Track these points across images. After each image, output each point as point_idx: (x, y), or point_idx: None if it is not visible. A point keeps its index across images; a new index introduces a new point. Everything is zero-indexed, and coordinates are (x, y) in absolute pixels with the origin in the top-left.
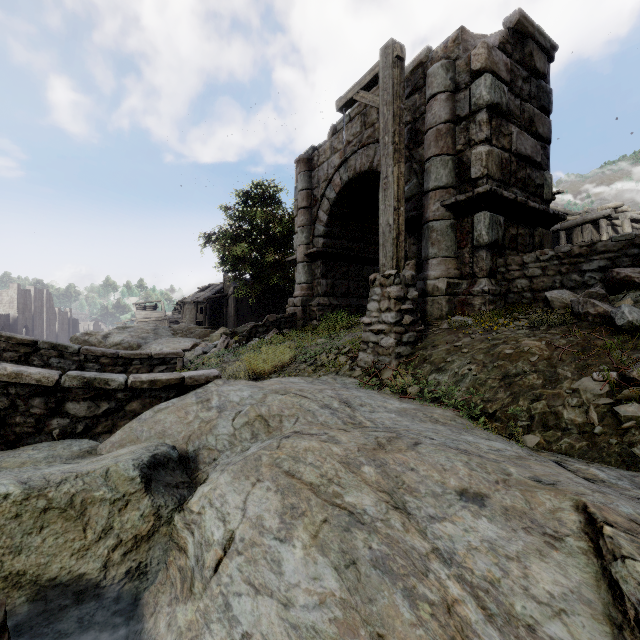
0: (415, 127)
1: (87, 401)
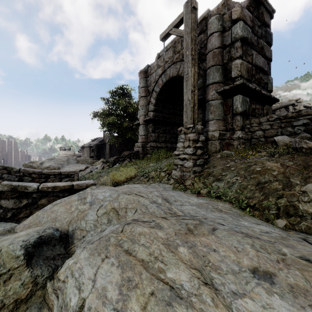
0: (201, 52)
1: (13, 199)
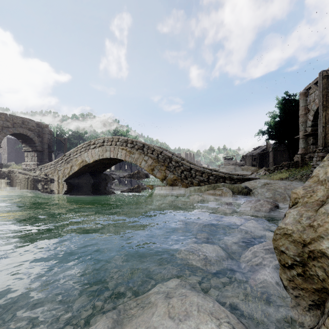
0: None
1: (229, 180)
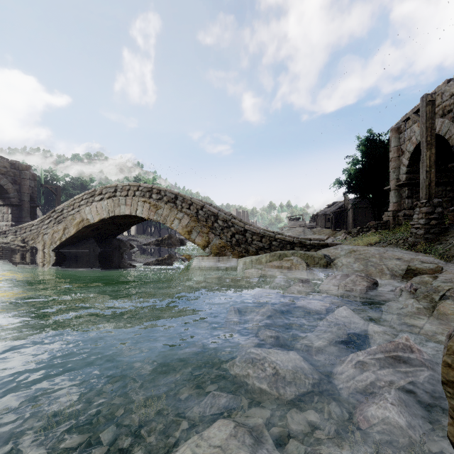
0: None
1: (300, 247)
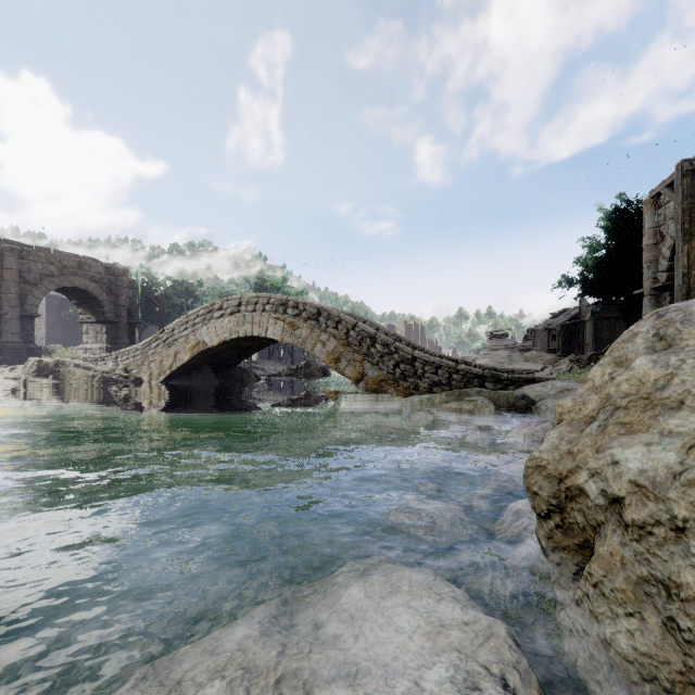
0: None
1: (492, 383)
